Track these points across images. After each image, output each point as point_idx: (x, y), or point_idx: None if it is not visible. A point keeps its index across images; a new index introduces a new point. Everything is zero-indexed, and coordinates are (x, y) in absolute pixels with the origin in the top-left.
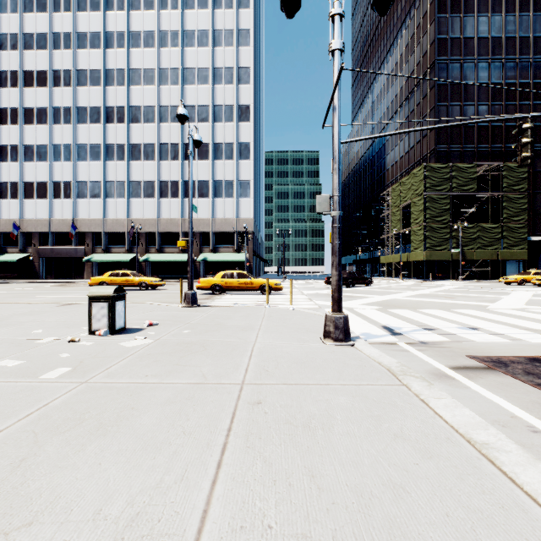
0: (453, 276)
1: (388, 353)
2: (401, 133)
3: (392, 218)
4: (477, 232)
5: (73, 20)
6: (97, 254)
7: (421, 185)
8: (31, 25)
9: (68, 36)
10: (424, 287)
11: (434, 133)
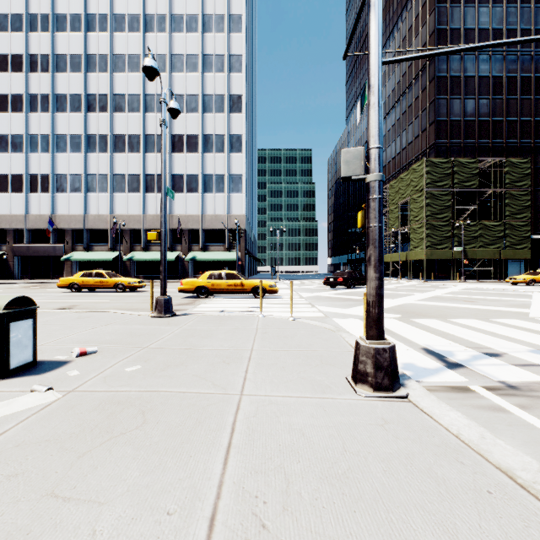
0: (453, 276)
1: (476, 418)
2: (480, 47)
3: (390, 216)
4: (479, 229)
5: (52, 1)
6: (77, 253)
7: (421, 181)
8: (5, 5)
9: (46, 18)
10: (431, 288)
11: (434, 128)
